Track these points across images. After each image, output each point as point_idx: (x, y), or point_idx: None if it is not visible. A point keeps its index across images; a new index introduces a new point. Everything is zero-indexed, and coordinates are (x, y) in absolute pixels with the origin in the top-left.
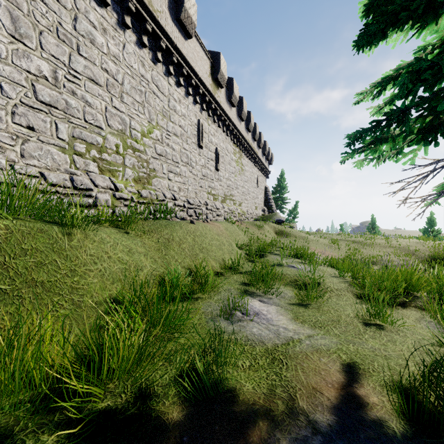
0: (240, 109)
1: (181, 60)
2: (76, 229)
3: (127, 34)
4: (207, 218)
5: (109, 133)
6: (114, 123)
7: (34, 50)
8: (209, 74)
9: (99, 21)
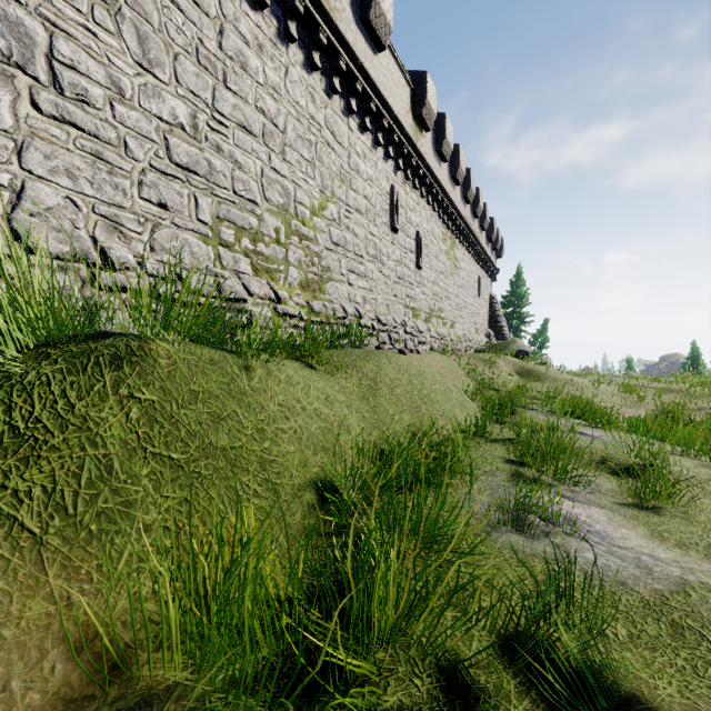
0: (454, 166)
1: (368, 87)
2: (253, 360)
3: (291, 51)
4: (405, 348)
5: (266, 211)
6: (273, 195)
7: (167, 84)
8: (408, 109)
9: (253, 33)
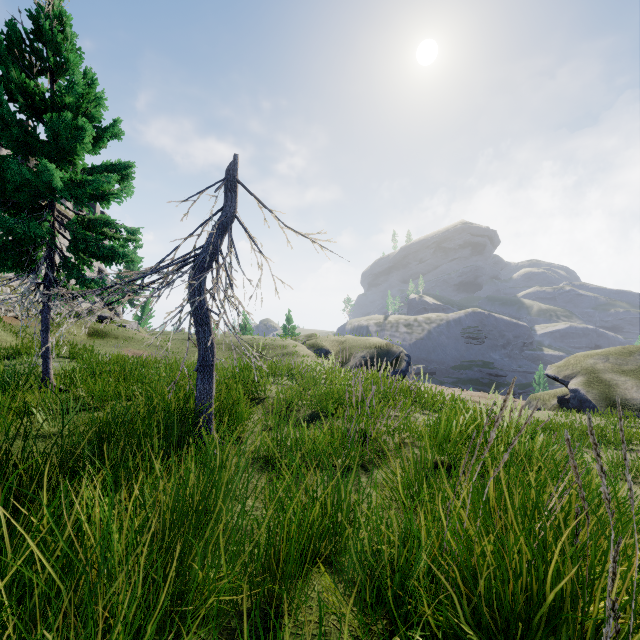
0: None
1: None
2: None
3: None
4: None
5: None
6: None
7: None
8: None
9: None
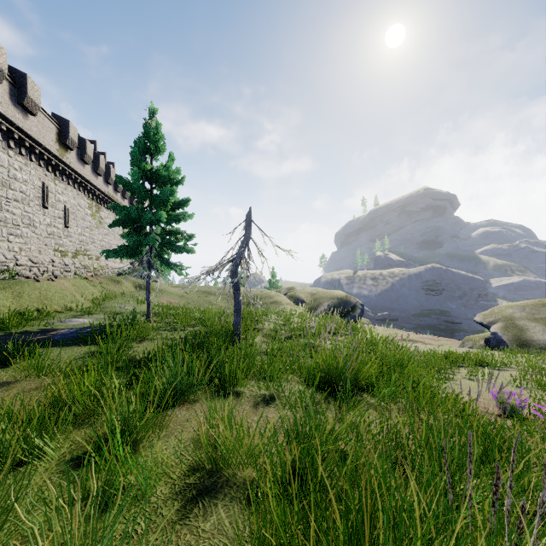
0: (96, 166)
1: (23, 135)
2: None
3: None
4: (53, 275)
5: None
6: None
7: None
8: (56, 140)
9: None
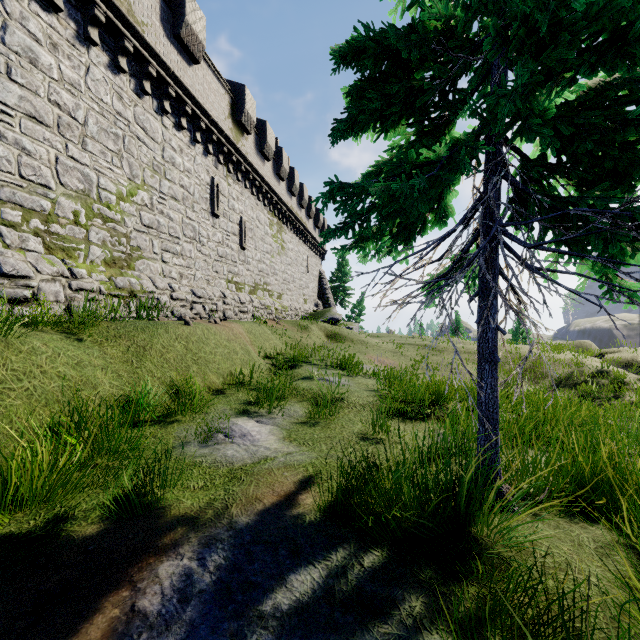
0: (278, 165)
1: (182, 93)
2: None
3: (94, 52)
4: (224, 317)
5: (62, 195)
6: (71, 181)
7: None
8: (228, 114)
9: (45, 32)
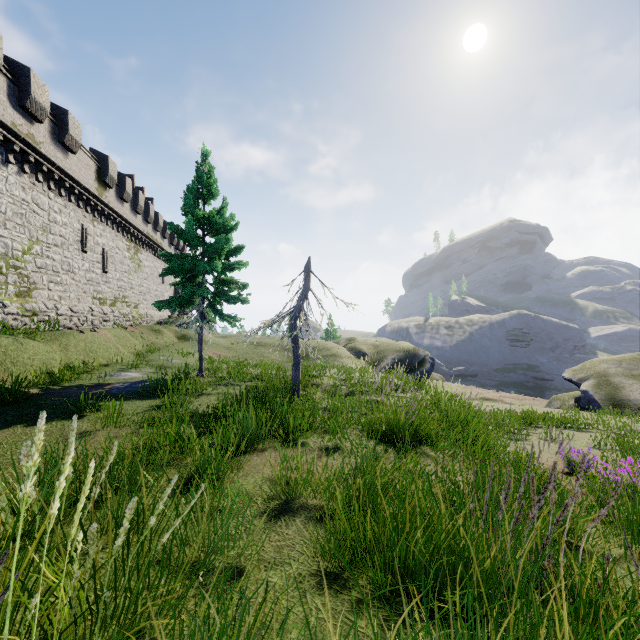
0: (135, 203)
1: (63, 175)
2: (21, 340)
3: (10, 167)
4: (92, 325)
5: None
6: None
7: None
8: (95, 178)
9: None
